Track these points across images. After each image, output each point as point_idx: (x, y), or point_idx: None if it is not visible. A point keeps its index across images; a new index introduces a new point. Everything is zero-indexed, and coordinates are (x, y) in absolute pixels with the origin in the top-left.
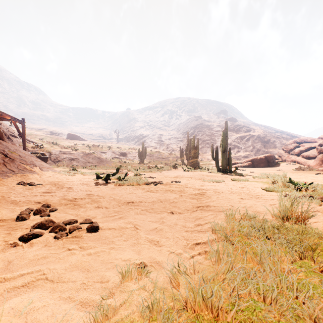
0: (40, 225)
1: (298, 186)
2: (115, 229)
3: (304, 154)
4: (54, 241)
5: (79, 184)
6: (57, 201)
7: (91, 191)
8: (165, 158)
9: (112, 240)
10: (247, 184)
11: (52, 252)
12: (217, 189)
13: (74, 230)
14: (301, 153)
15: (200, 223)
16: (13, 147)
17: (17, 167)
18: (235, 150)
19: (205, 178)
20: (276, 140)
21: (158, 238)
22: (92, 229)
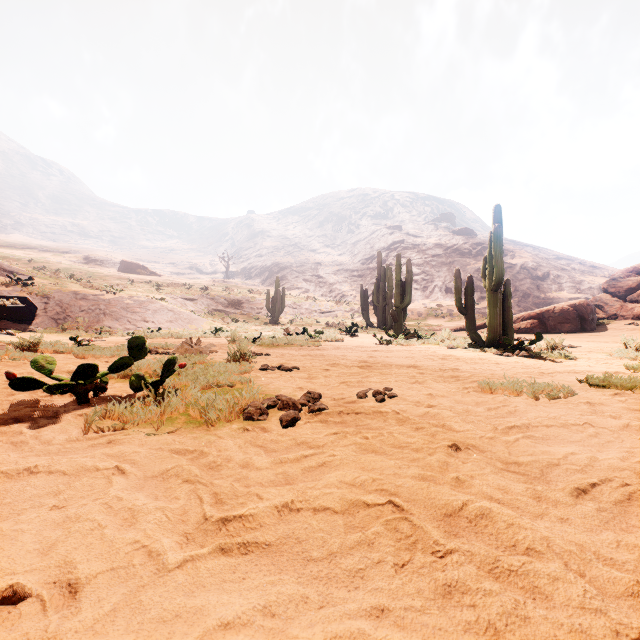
0: None
1: None
2: None
3: None
4: None
5: None
6: None
7: None
8: (327, 312)
9: None
10: None
11: None
12: None
13: None
14: None
15: None
16: None
17: None
18: (476, 296)
19: (467, 370)
20: (563, 274)
21: None
22: None
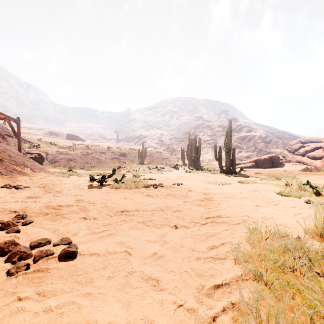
0: None
1: (317, 190)
2: (99, 255)
3: (309, 154)
4: (4, 280)
5: (72, 187)
6: (38, 209)
7: (82, 196)
8: (166, 158)
9: (91, 277)
10: (256, 187)
11: None
12: (225, 193)
13: (41, 258)
14: (306, 153)
15: (214, 245)
16: (3, 147)
17: (5, 168)
18: (237, 150)
19: (209, 180)
20: (278, 140)
21: (157, 275)
22: (66, 256)
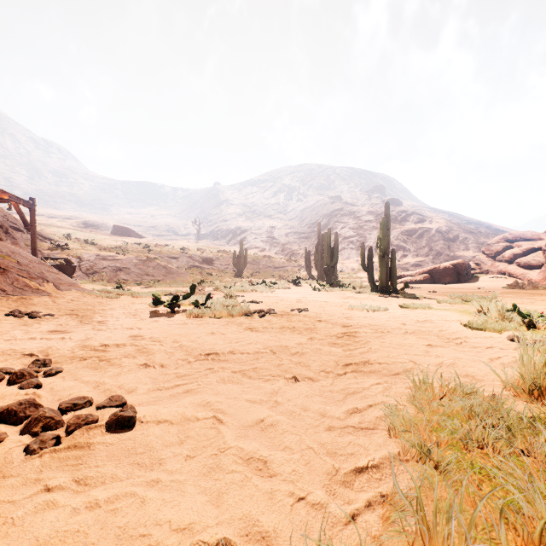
0: (3, 415)
1: (530, 320)
2: (171, 424)
3: (520, 260)
4: (21, 461)
5: (123, 315)
6: (68, 350)
7: (141, 329)
8: (280, 267)
9: (160, 456)
10: (430, 315)
11: (4, 496)
12: (378, 325)
13: (78, 428)
14: (515, 258)
15: (358, 407)
16: (7, 248)
17: (11, 284)
18: (399, 254)
19: (352, 303)
20: (469, 237)
21: (265, 453)
22: (118, 425)
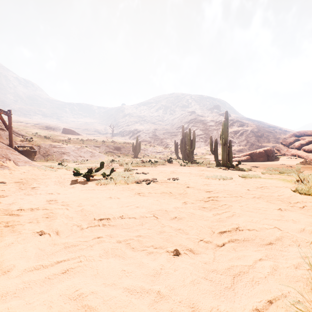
0: None
1: None
2: None
3: (305, 147)
4: None
5: (53, 182)
6: None
7: (59, 194)
8: (160, 152)
9: None
10: (263, 182)
11: None
12: (230, 190)
13: None
14: (301, 146)
15: (258, 308)
16: None
17: None
18: None
19: (206, 174)
20: (270, 135)
21: None
22: None
